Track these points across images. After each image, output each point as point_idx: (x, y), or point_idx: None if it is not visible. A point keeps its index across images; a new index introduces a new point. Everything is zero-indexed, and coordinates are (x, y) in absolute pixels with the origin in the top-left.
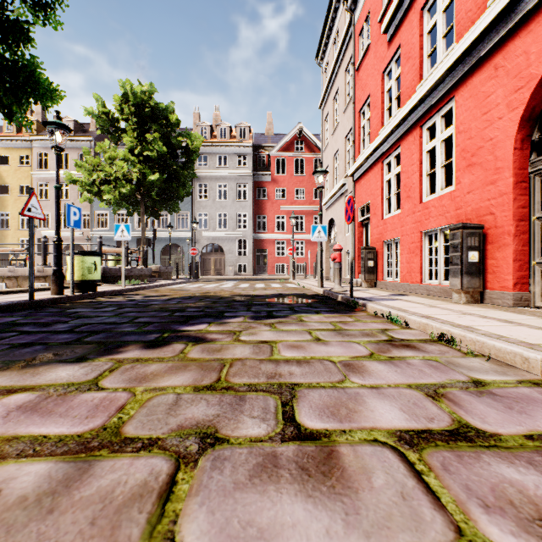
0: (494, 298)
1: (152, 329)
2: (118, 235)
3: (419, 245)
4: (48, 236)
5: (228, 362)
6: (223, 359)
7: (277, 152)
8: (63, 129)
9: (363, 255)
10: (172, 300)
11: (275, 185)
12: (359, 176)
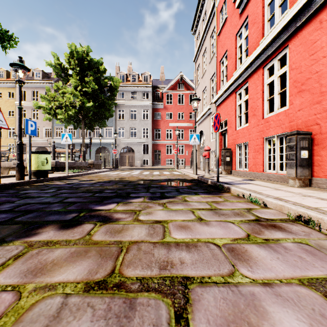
0: (320, 183)
1: (73, 209)
2: (64, 141)
3: (262, 146)
4: (26, 142)
5: (125, 246)
6: (121, 242)
7: (167, 90)
8: (23, 68)
9: (223, 153)
10: (97, 183)
11: (166, 110)
12: (220, 103)
